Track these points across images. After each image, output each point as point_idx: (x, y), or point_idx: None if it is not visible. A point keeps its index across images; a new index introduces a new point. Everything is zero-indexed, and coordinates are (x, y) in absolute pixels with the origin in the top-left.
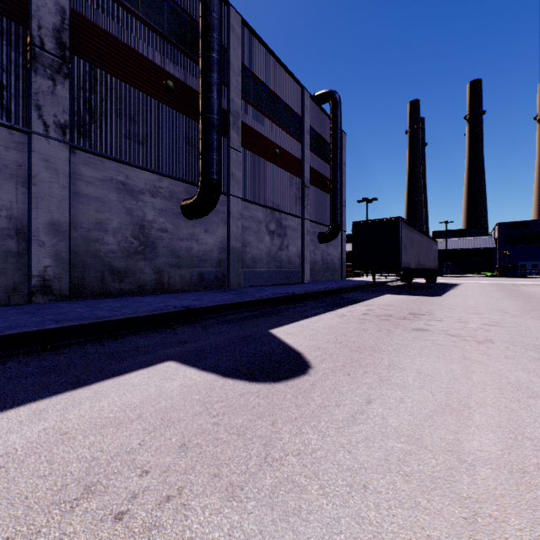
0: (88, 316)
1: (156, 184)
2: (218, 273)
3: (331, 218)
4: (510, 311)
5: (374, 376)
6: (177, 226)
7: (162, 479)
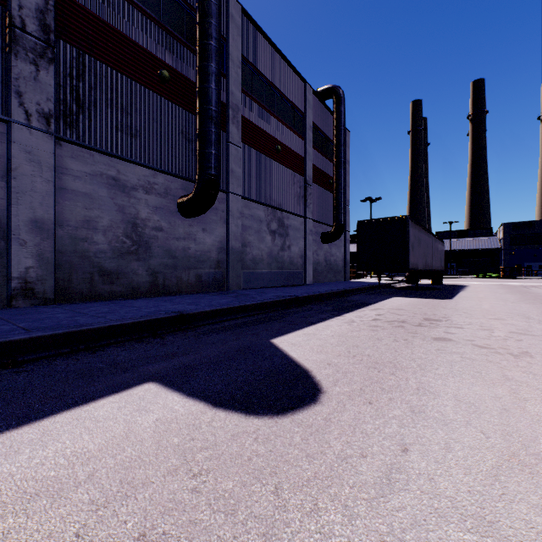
0: (65, 324)
1: (150, 180)
2: (217, 275)
3: (334, 218)
4: (534, 316)
5: (402, 406)
6: (173, 225)
7: None
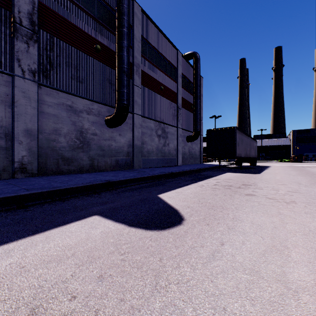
0: (47, 186)
1: (90, 106)
2: (127, 160)
3: (194, 127)
4: (303, 183)
5: (224, 226)
6: (103, 132)
7: (84, 303)
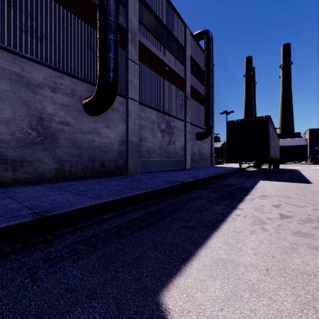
0: None
1: (56, 80)
2: (119, 162)
3: (205, 122)
4: None
5: None
6: (79, 120)
7: None
